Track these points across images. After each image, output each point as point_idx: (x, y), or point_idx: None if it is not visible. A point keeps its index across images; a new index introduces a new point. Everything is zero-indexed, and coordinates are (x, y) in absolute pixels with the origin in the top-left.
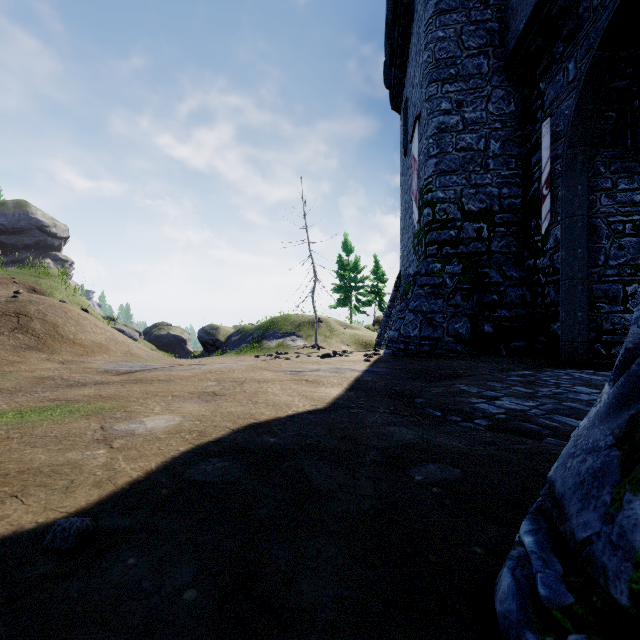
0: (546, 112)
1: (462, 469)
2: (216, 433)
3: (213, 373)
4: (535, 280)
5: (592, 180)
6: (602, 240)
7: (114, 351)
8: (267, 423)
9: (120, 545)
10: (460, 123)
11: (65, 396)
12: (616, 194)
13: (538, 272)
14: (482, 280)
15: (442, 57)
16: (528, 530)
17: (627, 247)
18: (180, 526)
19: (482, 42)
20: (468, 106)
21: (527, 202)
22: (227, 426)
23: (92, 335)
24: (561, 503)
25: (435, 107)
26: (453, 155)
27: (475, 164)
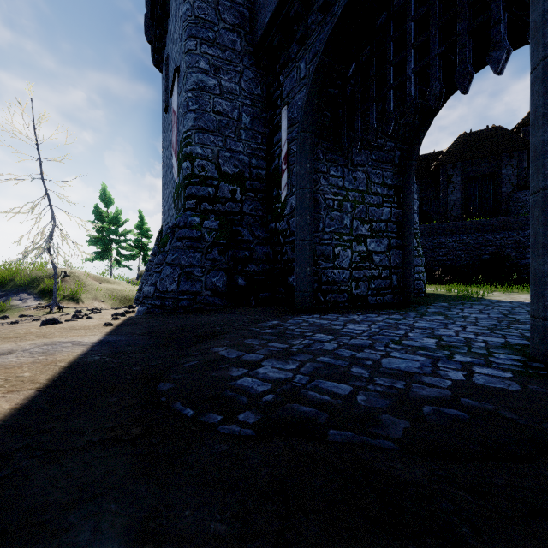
0: (284, 101)
1: None
2: None
3: None
4: (276, 240)
5: (316, 163)
6: (321, 211)
7: None
8: None
9: None
10: (217, 87)
11: None
12: (329, 177)
13: (278, 234)
14: (236, 237)
15: (201, 16)
16: None
17: (335, 219)
18: None
19: (236, 21)
20: (224, 74)
21: (270, 174)
22: None
23: None
24: None
25: (194, 62)
26: (211, 116)
27: (230, 130)
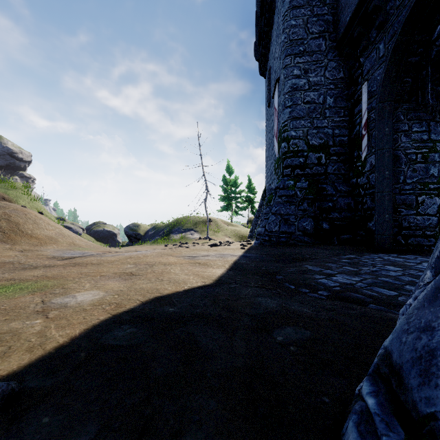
0: (364, 78)
1: (311, 331)
2: (129, 305)
3: (132, 258)
4: (357, 193)
5: (395, 124)
6: (402, 165)
7: (61, 242)
8: (168, 296)
9: (39, 405)
10: (306, 84)
11: (19, 276)
12: (411, 134)
13: (359, 187)
14: (321, 192)
15: (294, 38)
16: (370, 391)
17: (418, 170)
18: (91, 385)
19: (321, 29)
20: (312, 73)
21: (351, 139)
22: (138, 299)
23: (45, 231)
24: (400, 373)
25: (289, 73)
26: (302, 106)
27: (316, 113)
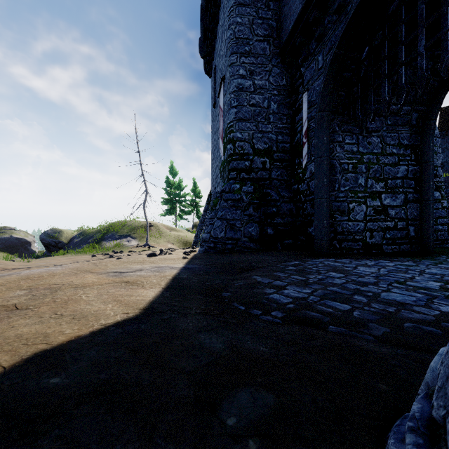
0: (305, 87)
1: (275, 392)
2: None
3: (29, 279)
4: (298, 199)
5: (332, 135)
6: (337, 174)
7: None
8: (60, 349)
9: None
10: (252, 86)
11: None
12: (344, 145)
13: (300, 193)
14: (266, 197)
15: (240, 37)
16: None
17: (350, 179)
18: None
19: (266, 33)
20: (257, 75)
21: (293, 146)
22: None
23: None
24: None
25: (235, 72)
26: (247, 108)
27: (261, 117)
